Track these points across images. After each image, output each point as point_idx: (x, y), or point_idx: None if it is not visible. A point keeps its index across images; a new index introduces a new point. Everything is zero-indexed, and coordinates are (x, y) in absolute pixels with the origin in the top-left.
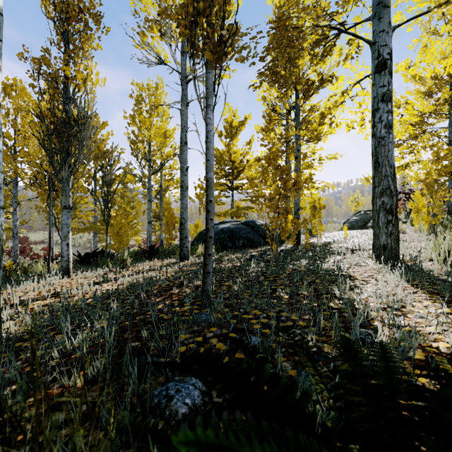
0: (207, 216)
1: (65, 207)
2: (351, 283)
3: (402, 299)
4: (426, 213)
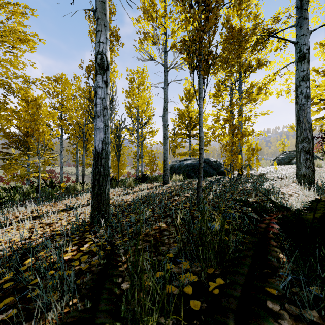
0: (200, 156)
1: None
2: (281, 195)
3: None
4: None
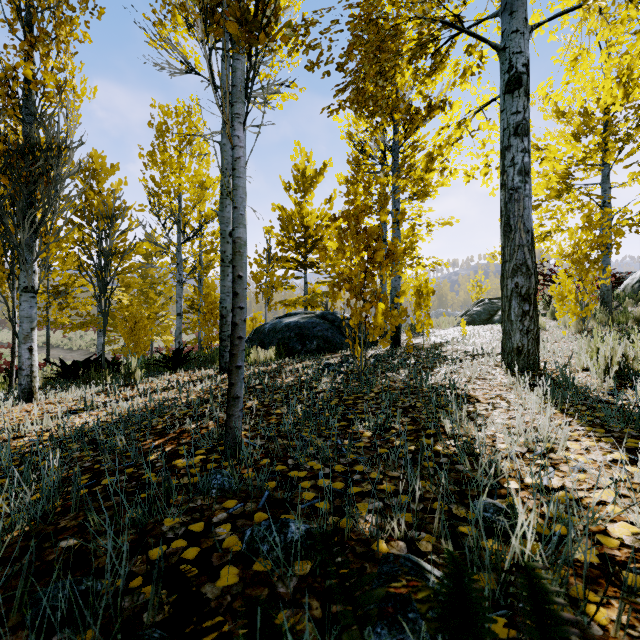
0: (235, 302)
1: (25, 289)
2: (470, 408)
3: (550, 436)
4: (573, 302)
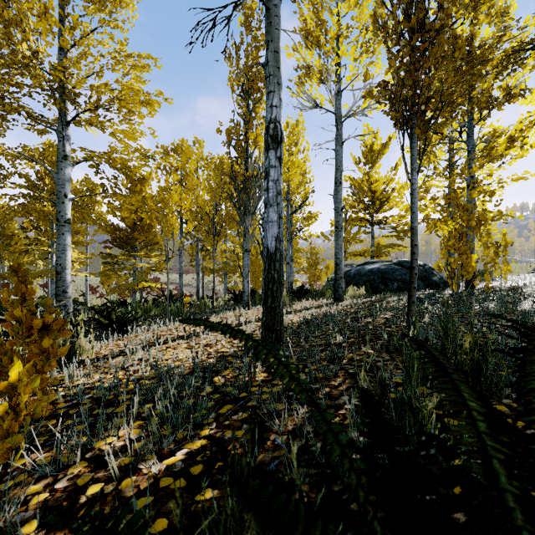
0: (413, 257)
1: (246, 250)
2: None
3: None
4: None
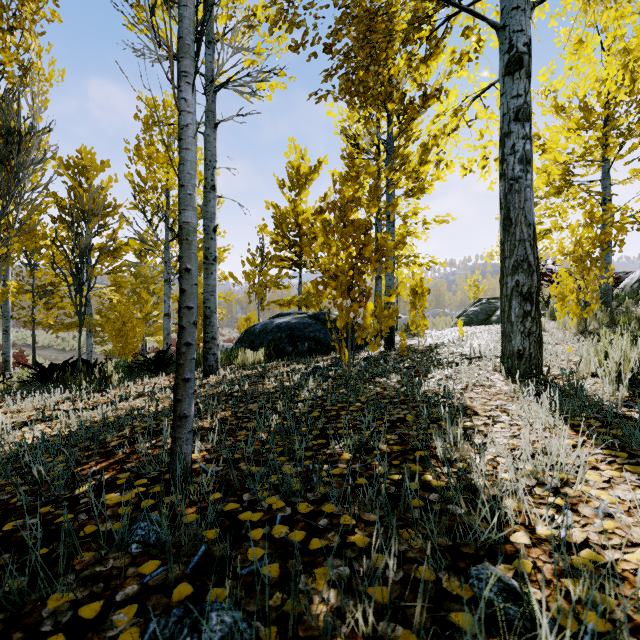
0: (181, 301)
1: None
2: (467, 423)
3: (563, 464)
4: (574, 302)
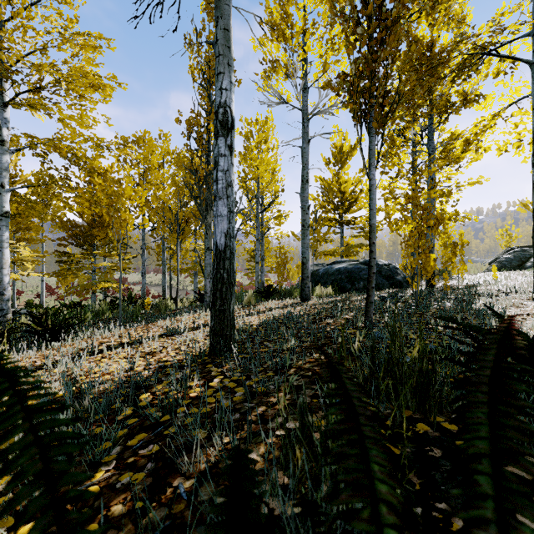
0: (371, 255)
1: (208, 248)
2: None
3: None
4: None
